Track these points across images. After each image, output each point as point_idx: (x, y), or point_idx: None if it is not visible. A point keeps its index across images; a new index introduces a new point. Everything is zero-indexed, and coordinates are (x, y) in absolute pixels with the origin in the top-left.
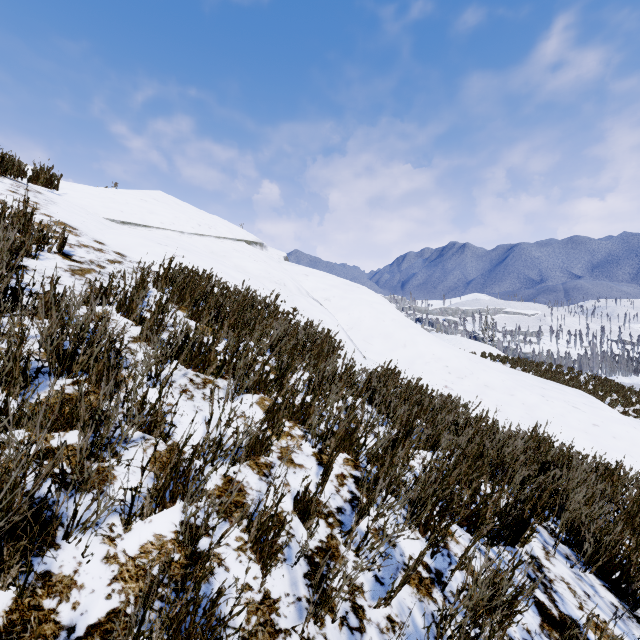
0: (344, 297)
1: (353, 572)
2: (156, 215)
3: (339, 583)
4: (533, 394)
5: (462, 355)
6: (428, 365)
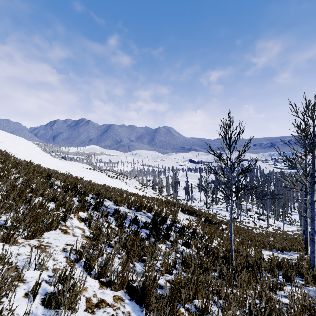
0: (12, 141)
1: (17, 176)
2: None
3: (15, 175)
4: (83, 172)
5: (63, 163)
6: (49, 166)
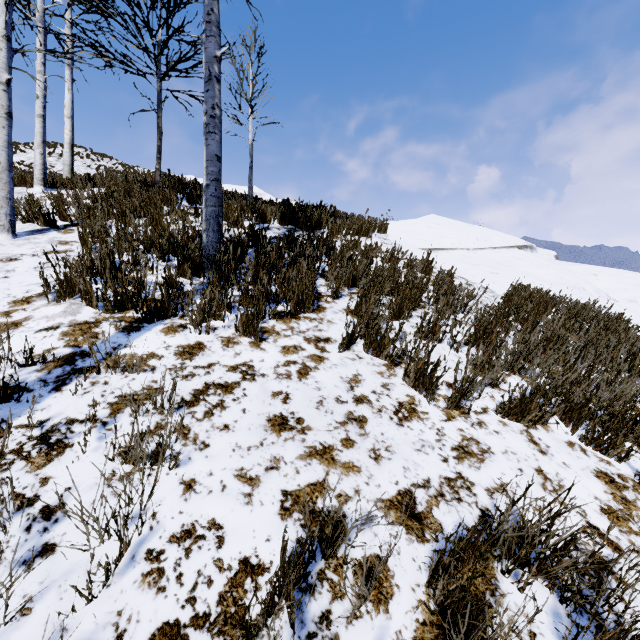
0: None
1: None
2: (445, 238)
3: None
4: None
5: None
6: None
